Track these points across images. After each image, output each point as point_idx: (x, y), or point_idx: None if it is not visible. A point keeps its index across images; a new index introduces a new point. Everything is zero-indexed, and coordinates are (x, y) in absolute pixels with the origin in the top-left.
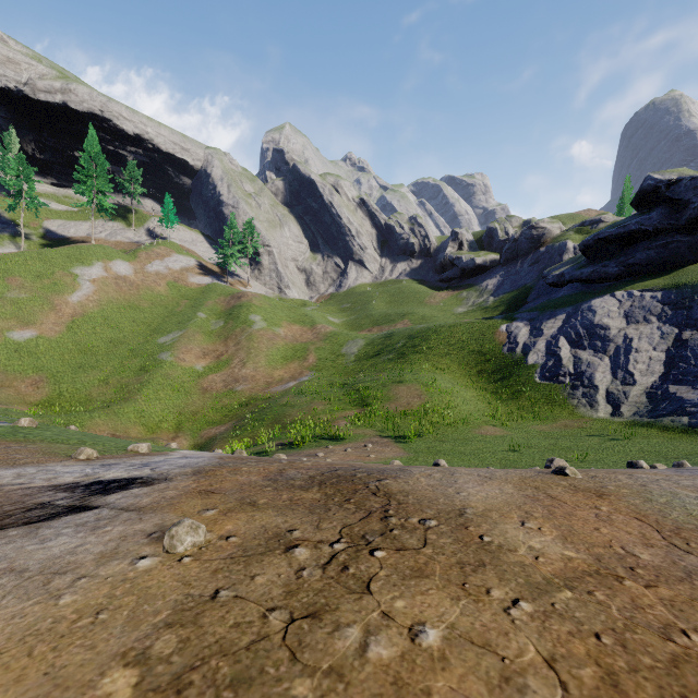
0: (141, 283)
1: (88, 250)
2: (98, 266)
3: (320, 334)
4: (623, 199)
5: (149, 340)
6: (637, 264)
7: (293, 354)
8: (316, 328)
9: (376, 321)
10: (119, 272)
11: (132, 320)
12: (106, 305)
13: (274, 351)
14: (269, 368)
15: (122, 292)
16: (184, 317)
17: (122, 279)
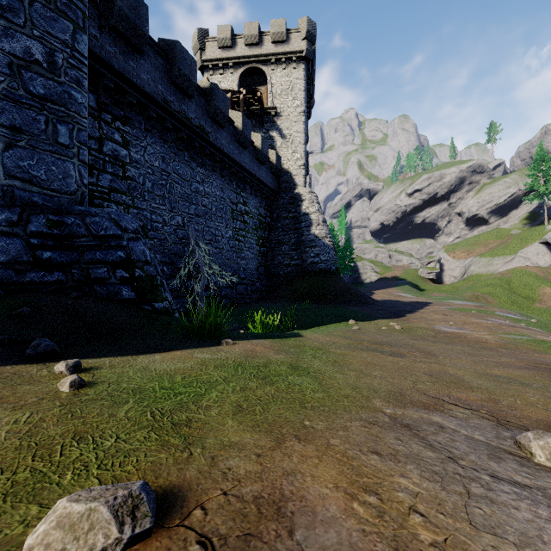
0: None
1: None
2: None
3: None
4: None
5: None
6: None
7: None
8: None
9: None
10: None
11: None
12: None
13: None
14: None
15: None
16: None
17: None
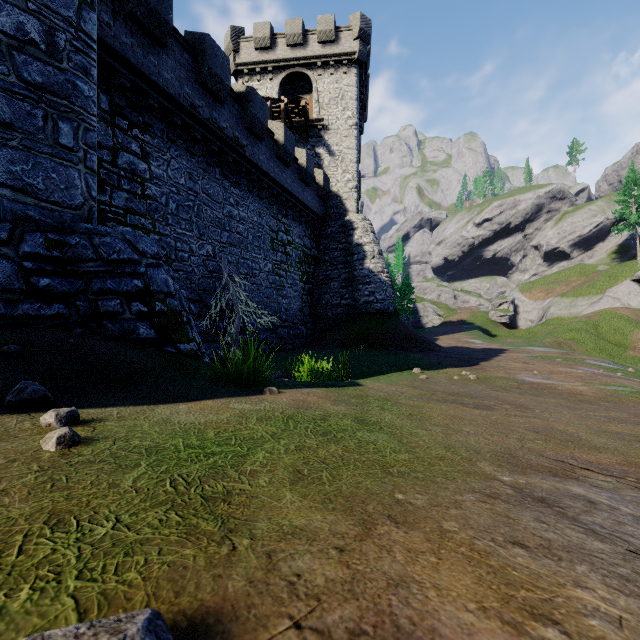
0: None
1: None
2: None
3: None
4: None
5: None
6: None
7: None
8: None
9: None
10: None
11: None
12: None
13: None
14: None
15: None
16: None
17: None
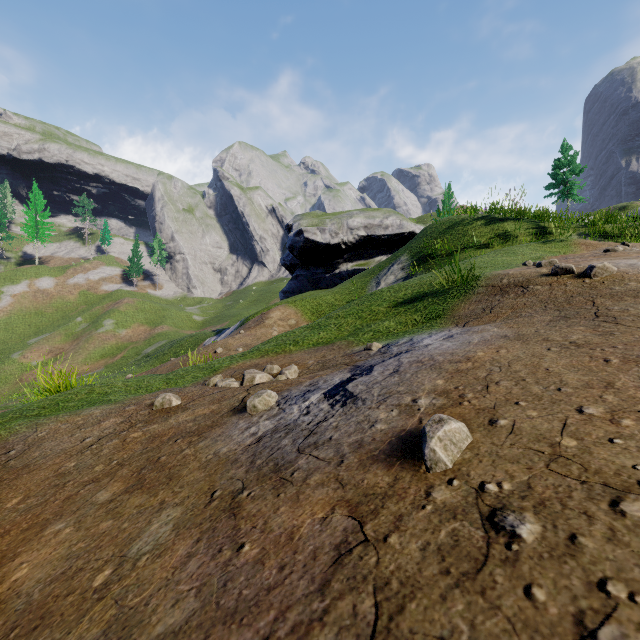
0: (57, 293)
1: (24, 271)
2: (24, 284)
3: (150, 334)
4: (443, 204)
5: (24, 341)
6: (288, 291)
7: (112, 353)
8: (155, 329)
9: (218, 320)
10: (41, 286)
11: (29, 324)
12: (15, 314)
13: (98, 350)
14: (82, 364)
15: (36, 302)
16: (66, 321)
17: (41, 292)
